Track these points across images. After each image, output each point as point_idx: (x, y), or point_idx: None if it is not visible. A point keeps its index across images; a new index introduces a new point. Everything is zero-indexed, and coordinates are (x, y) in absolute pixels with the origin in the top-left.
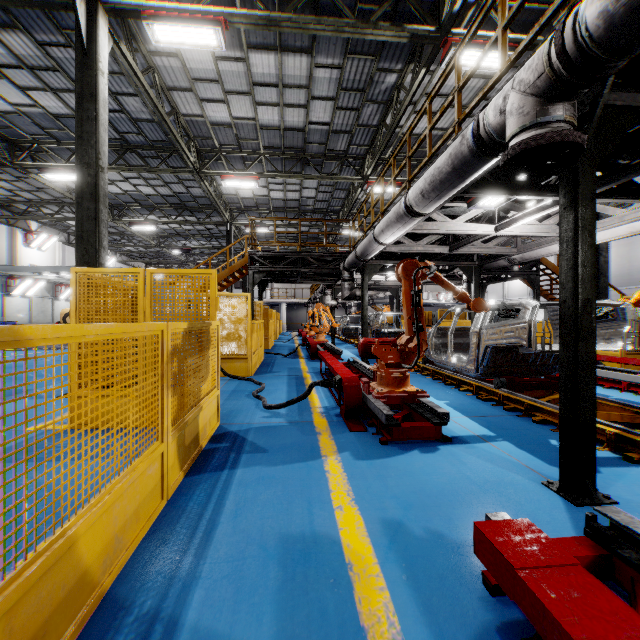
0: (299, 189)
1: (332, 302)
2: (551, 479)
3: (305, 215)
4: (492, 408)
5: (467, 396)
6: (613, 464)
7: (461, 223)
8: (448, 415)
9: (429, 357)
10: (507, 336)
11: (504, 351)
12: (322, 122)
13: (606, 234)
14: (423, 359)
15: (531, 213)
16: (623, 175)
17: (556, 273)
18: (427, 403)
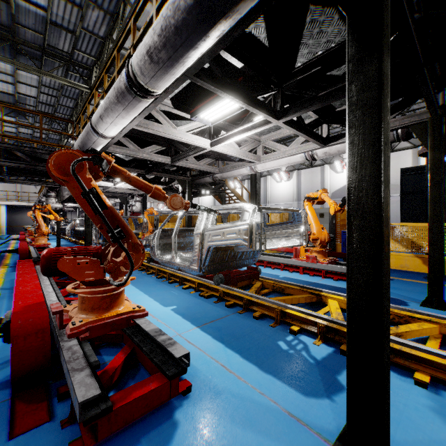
0: (13, 81)
1: (57, 205)
2: (326, 435)
3: (26, 115)
4: (216, 307)
5: (191, 294)
6: (341, 365)
7: (184, 132)
8: (187, 356)
9: (154, 257)
10: (230, 237)
11: (222, 250)
12: (36, 4)
13: (275, 163)
14: (148, 258)
15: (240, 132)
16: (313, 104)
17: (233, 192)
18: (157, 337)
